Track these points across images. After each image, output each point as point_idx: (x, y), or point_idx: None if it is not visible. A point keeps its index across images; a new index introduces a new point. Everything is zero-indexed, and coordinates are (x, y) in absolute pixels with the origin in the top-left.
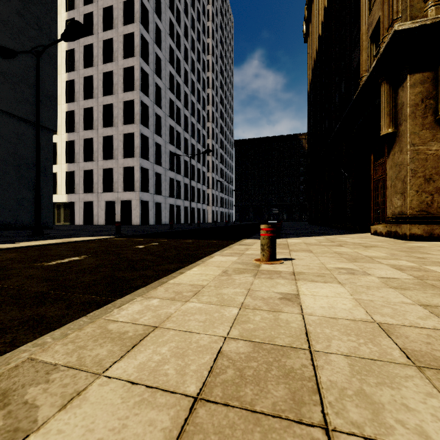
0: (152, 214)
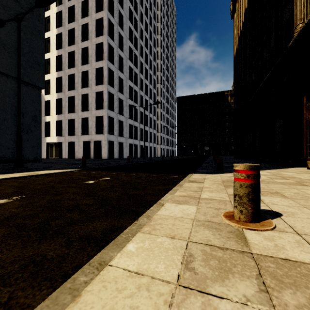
0: (116, 150)
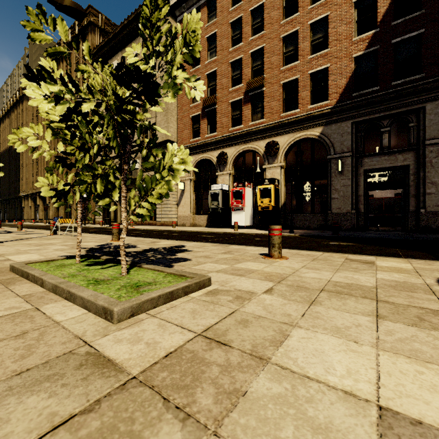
0: None
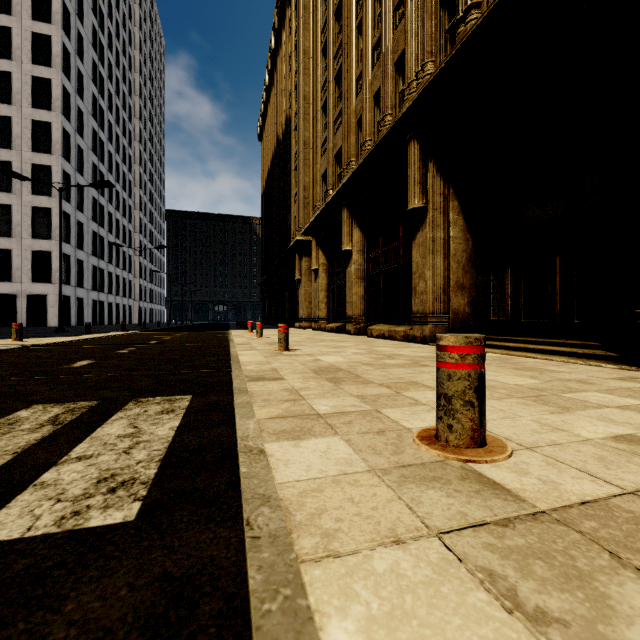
0: (74, 312)
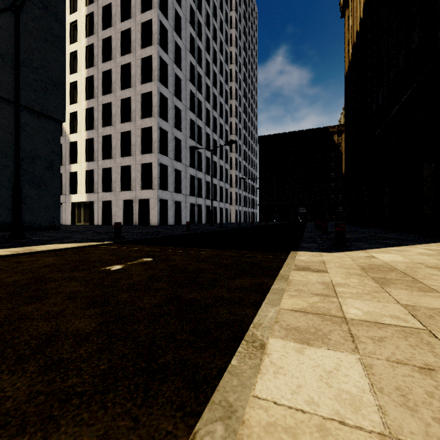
0: (171, 213)
